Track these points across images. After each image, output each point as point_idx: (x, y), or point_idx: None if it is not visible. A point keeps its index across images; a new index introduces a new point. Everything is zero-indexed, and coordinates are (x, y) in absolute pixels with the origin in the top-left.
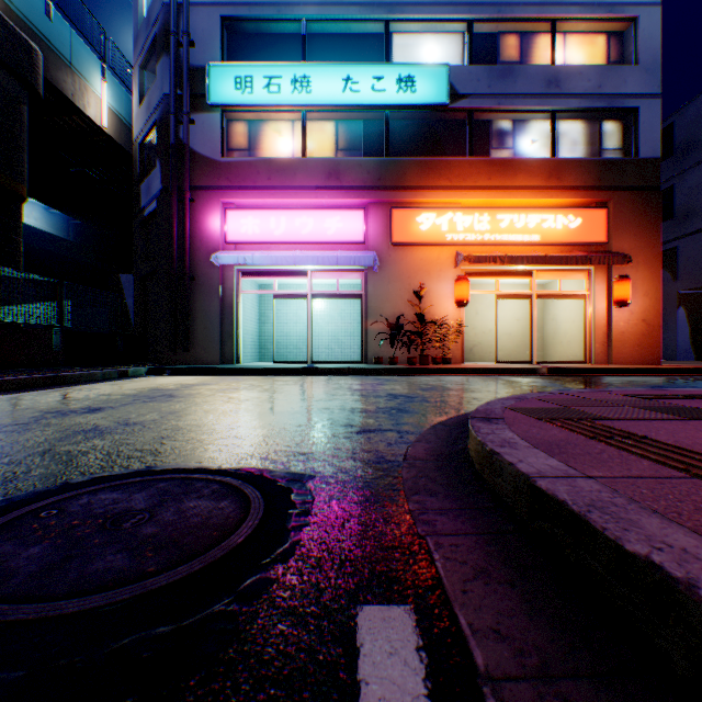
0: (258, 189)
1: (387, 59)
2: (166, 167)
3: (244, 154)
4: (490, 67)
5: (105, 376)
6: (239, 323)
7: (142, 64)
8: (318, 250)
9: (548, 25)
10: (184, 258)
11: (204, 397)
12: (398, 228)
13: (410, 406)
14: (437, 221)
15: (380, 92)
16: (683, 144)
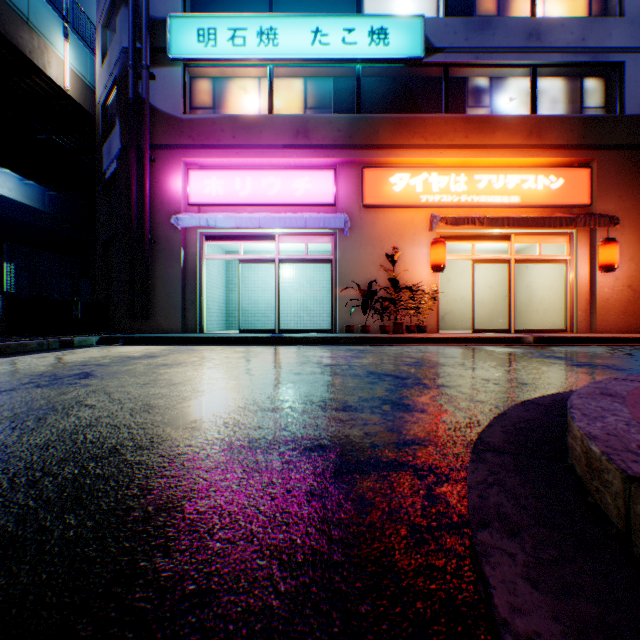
0: (222, 147)
1: (359, 11)
2: (125, 124)
3: (208, 112)
4: (467, 19)
5: (42, 347)
6: (203, 289)
7: (104, 22)
8: (286, 213)
9: None
10: (143, 220)
11: (126, 378)
12: (370, 189)
13: (407, 395)
14: (411, 181)
15: (351, 45)
16: None
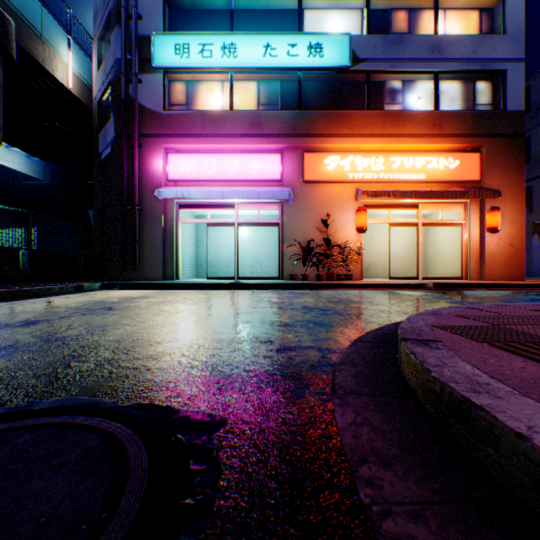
0: (194, 136)
1: (300, 30)
2: (118, 118)
3: (182, 108)
4: (384, 36)
5: (63, 290)
6: (178, 246)
7: (100, 36)
8: (243, 187)
9: (432, 2)
10: (133, 193)
11: (138, 310)
12: (309, 169)
13: (325, 319)
14: (340, 162)
15: (294, 57)
16: (538, 103)
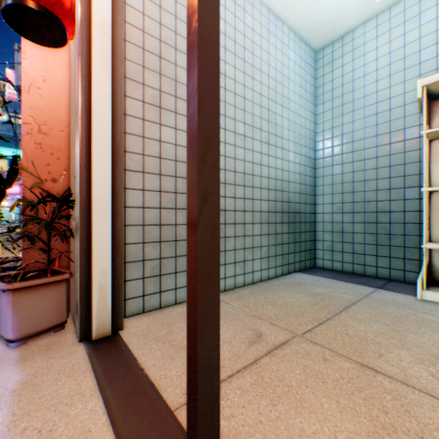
0: None
1: None
2: None
3: None
4: None
5: None
6: None
7: None
8: None
9: None
10: None
11: None
12: None
13: None
14: None
15: None
16: None
